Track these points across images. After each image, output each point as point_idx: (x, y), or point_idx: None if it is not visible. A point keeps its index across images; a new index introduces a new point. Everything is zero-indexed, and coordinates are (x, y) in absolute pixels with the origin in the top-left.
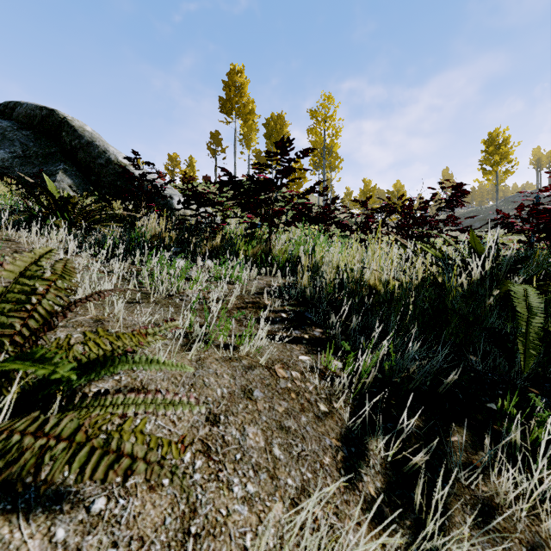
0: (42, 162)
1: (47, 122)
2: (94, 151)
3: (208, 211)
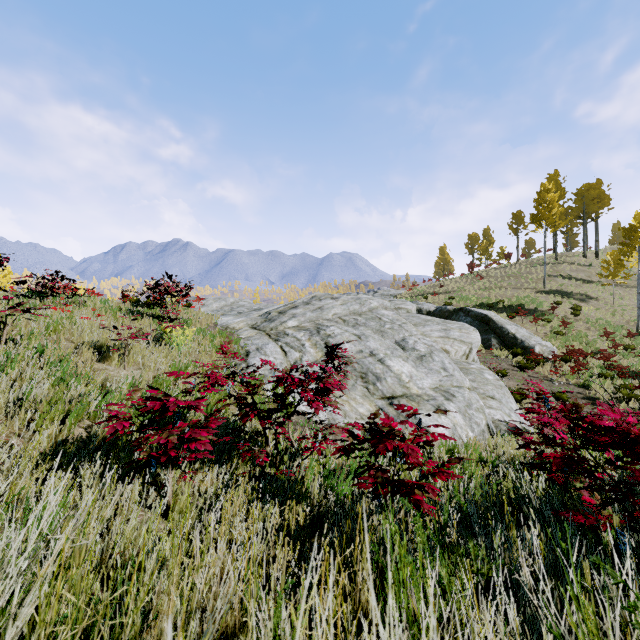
0: (484, 334)
1: (484, 319)
2: (502, 330)
3: (546, 346)
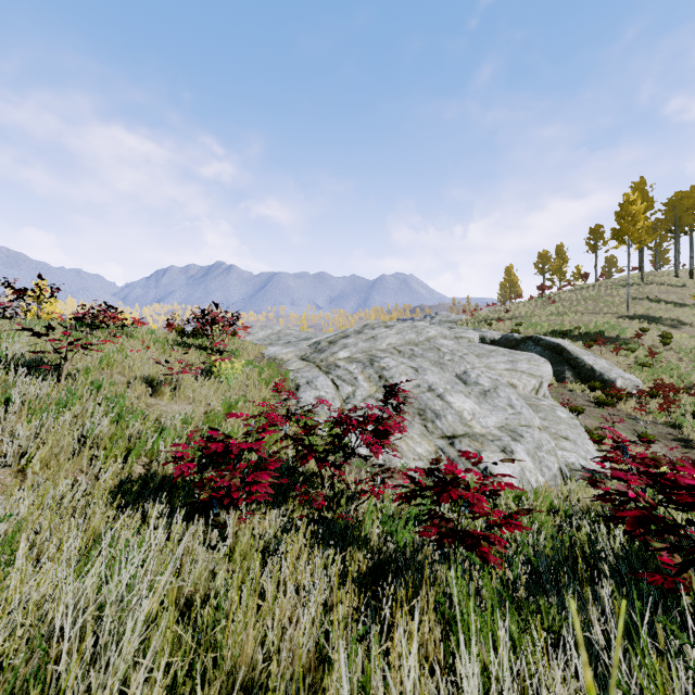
0: (557, 365)
1: (556, 348)
2: (578, 361)
3: (630, 380)
